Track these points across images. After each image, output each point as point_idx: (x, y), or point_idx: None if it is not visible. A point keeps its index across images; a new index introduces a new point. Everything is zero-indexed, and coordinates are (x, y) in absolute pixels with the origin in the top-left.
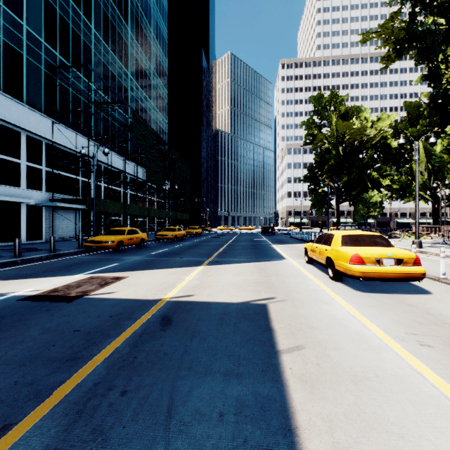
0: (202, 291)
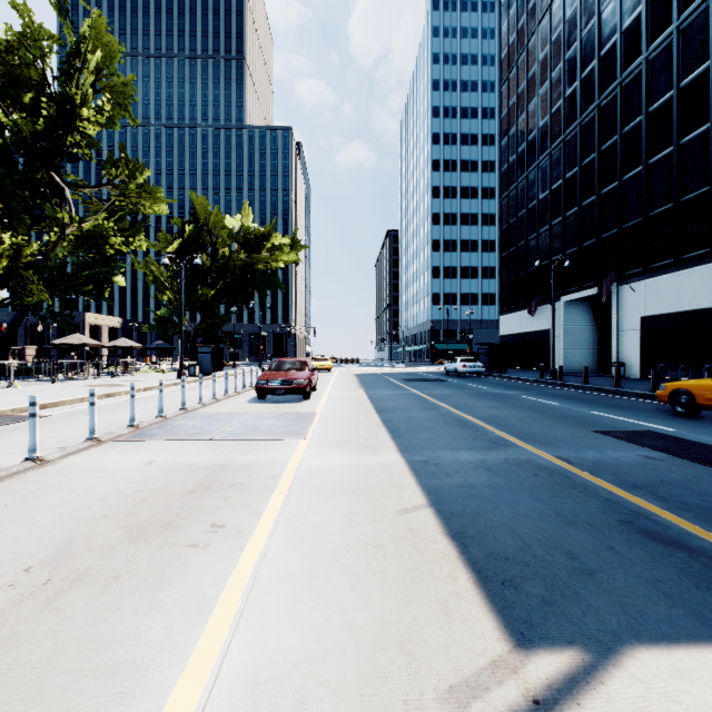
0: None
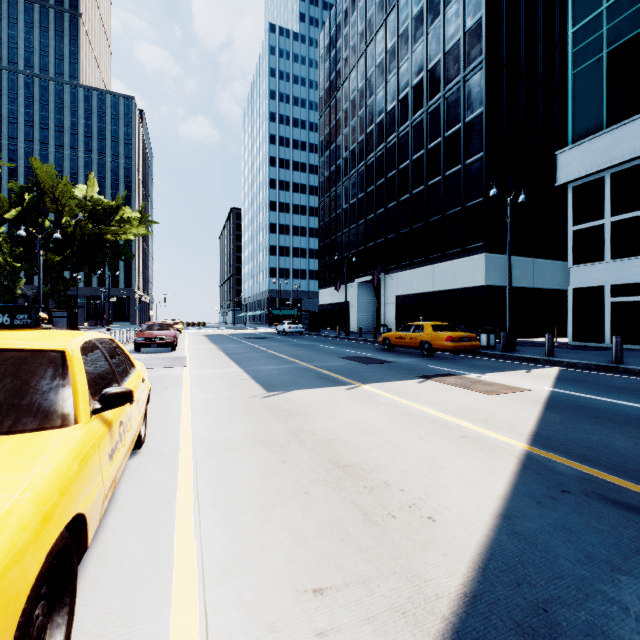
0: (348, 393)
